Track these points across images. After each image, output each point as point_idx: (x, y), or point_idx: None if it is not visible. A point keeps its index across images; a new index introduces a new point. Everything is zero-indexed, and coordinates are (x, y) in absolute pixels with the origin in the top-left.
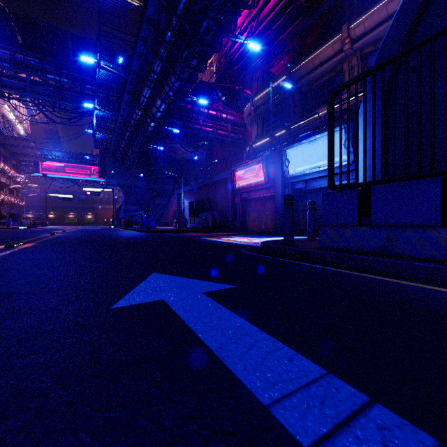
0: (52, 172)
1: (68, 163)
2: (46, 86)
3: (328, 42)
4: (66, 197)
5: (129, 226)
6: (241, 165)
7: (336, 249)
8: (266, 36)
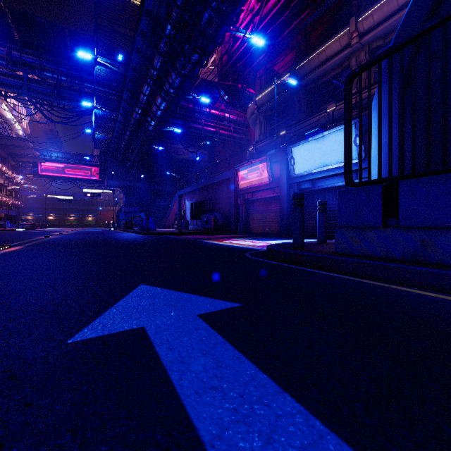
0: (52, 173)
1: (68, 164)
2: (44, 84)
3: (335, 36)
4: (65, 198)
5: (129, 228)
6: (244, 164)
7: (356, 255)
8: (270, 32)
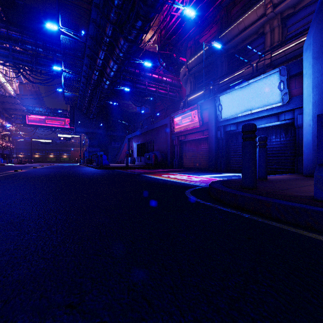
0: (36, 123)
1: (48, 116)
2: (25, 54)
3: (252, 8)
4: (46, 141)
5: (90, 163)
6: (178, 112)
7: None
8: (199, 8)
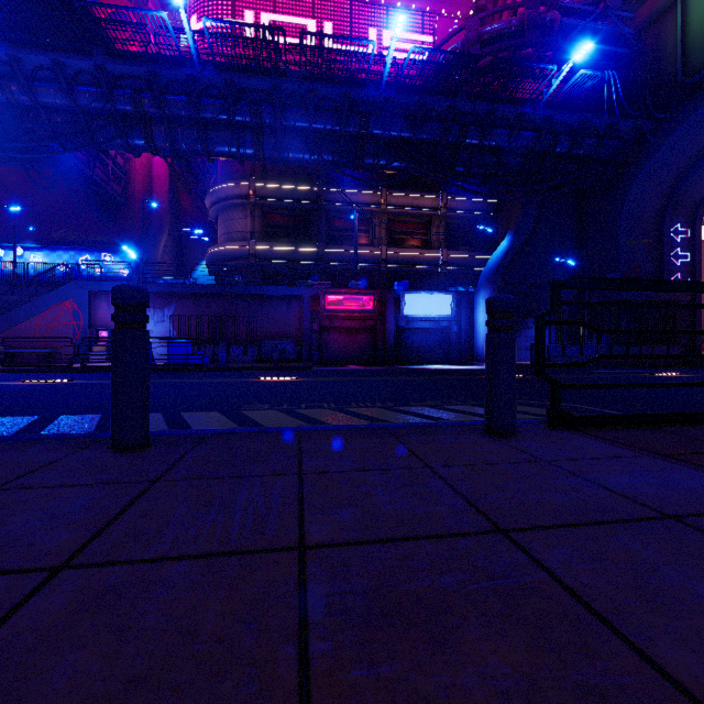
0: None
1: None
2: None
3: (368, 190)
4: None
5: None
6: (342, 289)
7: None
8: None
